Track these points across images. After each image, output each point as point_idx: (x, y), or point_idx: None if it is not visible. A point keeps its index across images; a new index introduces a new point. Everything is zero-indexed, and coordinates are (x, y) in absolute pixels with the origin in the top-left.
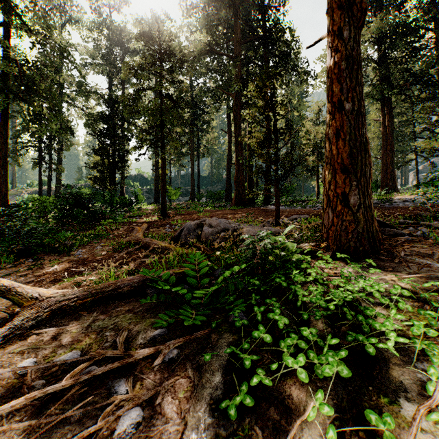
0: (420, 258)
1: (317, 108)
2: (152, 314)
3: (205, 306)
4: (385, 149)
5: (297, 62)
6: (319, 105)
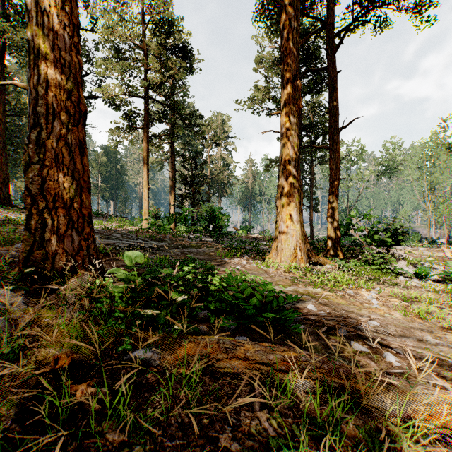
0: None
1: None
2: (293, 340)
3: (252, 321)
4: None
5: None
6: None
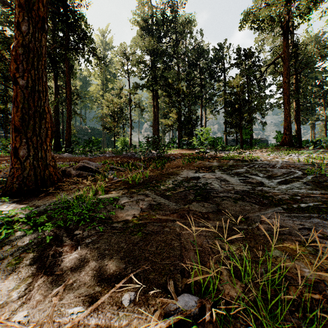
0: (66, 192)
1: (120, 85)
2: None
3: None
4: (155, 122)
5: (110, 48)
6: (121, 84)
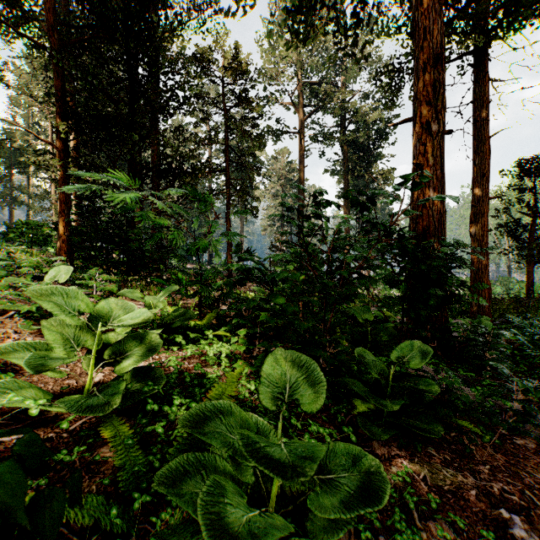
0: None
1: None
2: None
3: None
4: None
5: None
6: None
